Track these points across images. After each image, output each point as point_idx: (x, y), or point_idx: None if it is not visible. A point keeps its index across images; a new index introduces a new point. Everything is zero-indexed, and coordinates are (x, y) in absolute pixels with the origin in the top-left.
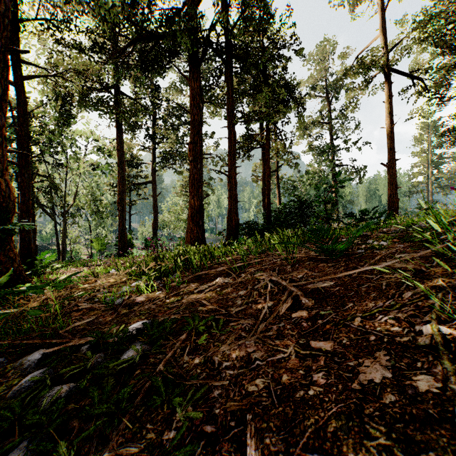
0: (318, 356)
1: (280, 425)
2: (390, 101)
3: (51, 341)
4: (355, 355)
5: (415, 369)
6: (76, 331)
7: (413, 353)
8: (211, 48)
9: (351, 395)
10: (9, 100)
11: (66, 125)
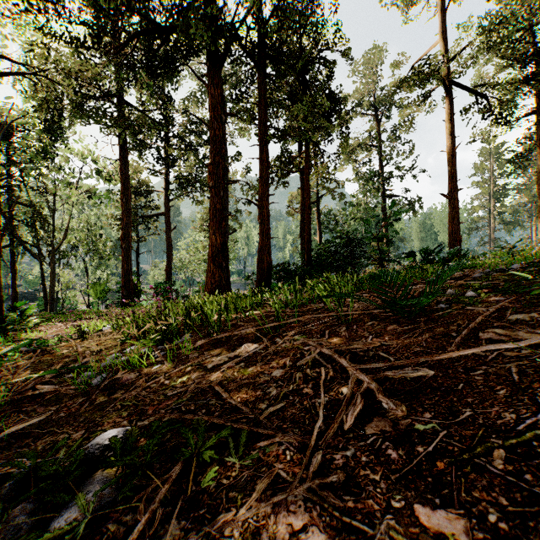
0: None
1: None
2: (452, 120)
3: None
4: None
5: None
6: (16, 439)
7: None
8: (238, 44)
9: None
10: None
11: (55, 141)
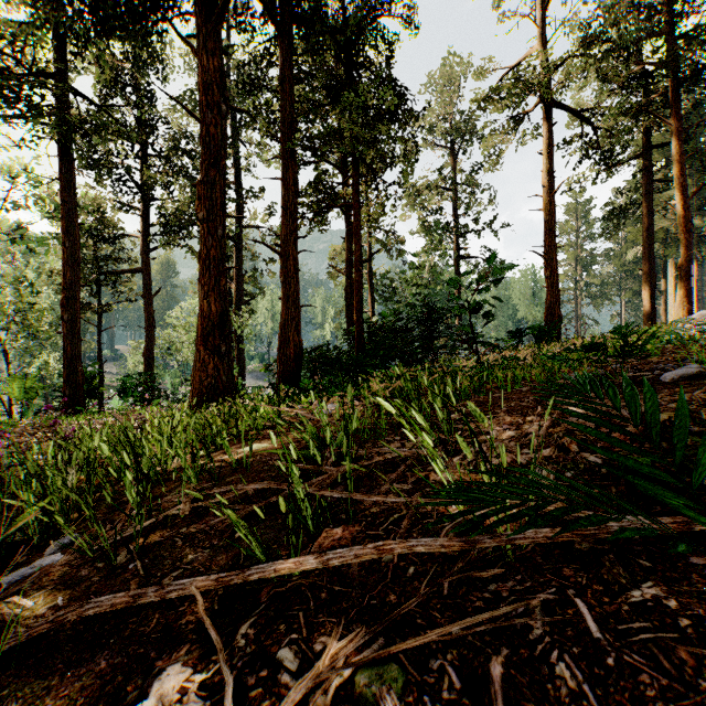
0: None
1: None
2: (548, 153)
3: None
4: None
5: None
6: None
7: None
8: None
9: None
10: None
11: None
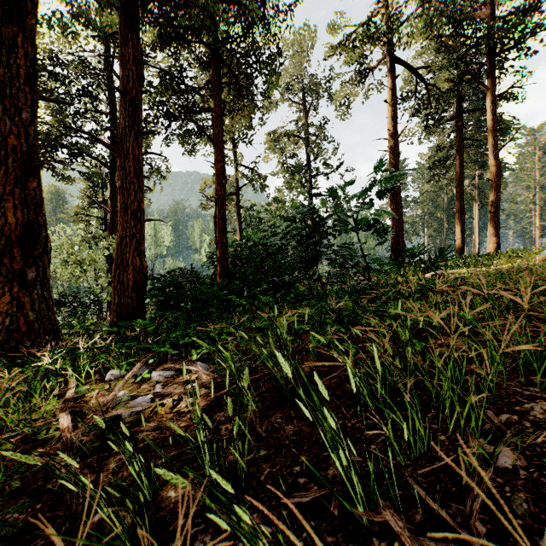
0: None
1: None
2: (394, 102)
3: None
4: None
5: None
6: None
7: None
8: None
9: None
10: None
11: None
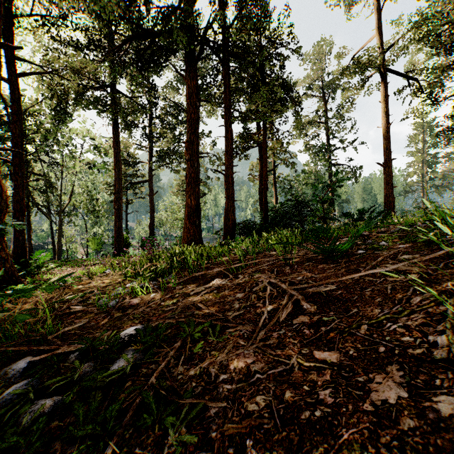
0: (323, 369)
1: (284, 453)
2: (386, 101)
3: (39, 348)
4: (364, 369)
5: (433, 388)
6: (66, 336)
7: (429, 368)
8: (208, 46)
9: (363, 417)
10: (4, 97)
11: (62, 123)
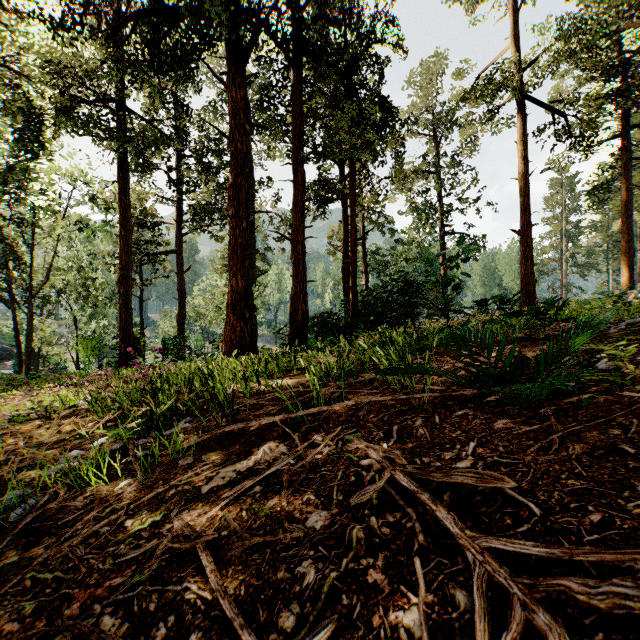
0: None
1: None
2: (524, 141)
3: None
4: None
5: None
6: None
7: None
8: (264, 33)
9: None
10: None
11: (33, 157)
